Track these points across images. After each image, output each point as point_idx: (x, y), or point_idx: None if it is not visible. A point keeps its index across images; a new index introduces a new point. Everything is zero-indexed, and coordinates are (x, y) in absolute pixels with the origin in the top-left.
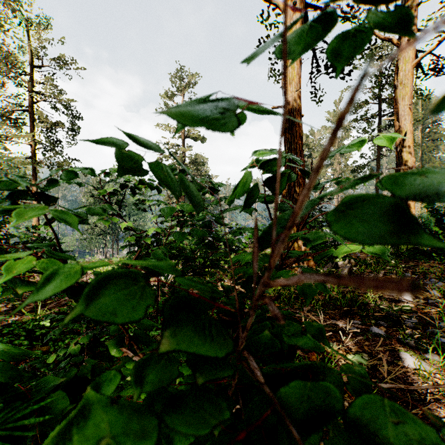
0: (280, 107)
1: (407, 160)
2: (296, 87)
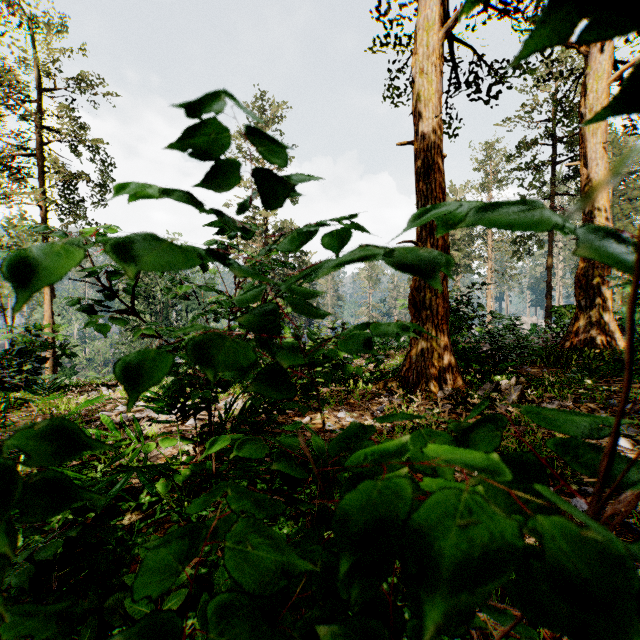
0: (410, 142)
1: None
2: (435, 112)
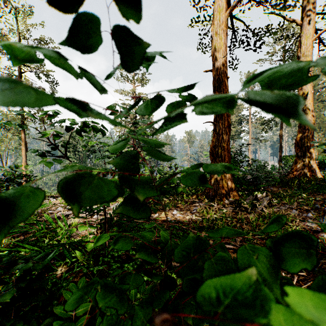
0: (210, 70)
1: (308, 115)
2: (223, 54)
